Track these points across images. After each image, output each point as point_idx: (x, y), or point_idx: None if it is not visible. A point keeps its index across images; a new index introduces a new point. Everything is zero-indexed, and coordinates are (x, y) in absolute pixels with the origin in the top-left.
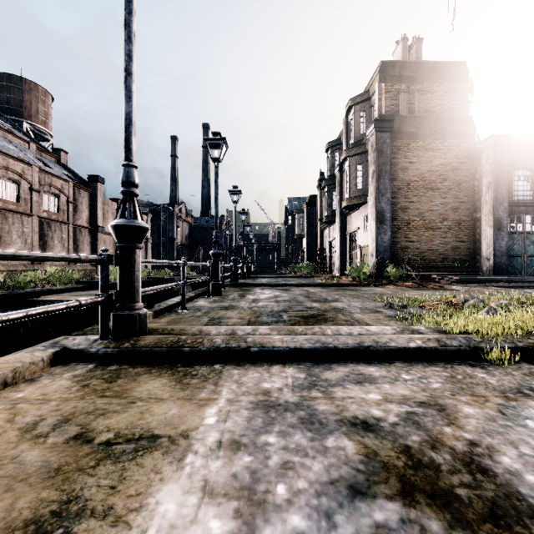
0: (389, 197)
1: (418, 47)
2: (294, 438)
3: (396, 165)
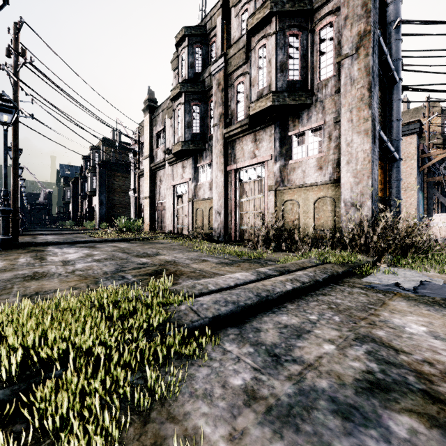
0: (105, 195)
1: (120, 134)
2: (49, 236)
3: (109, 182)
